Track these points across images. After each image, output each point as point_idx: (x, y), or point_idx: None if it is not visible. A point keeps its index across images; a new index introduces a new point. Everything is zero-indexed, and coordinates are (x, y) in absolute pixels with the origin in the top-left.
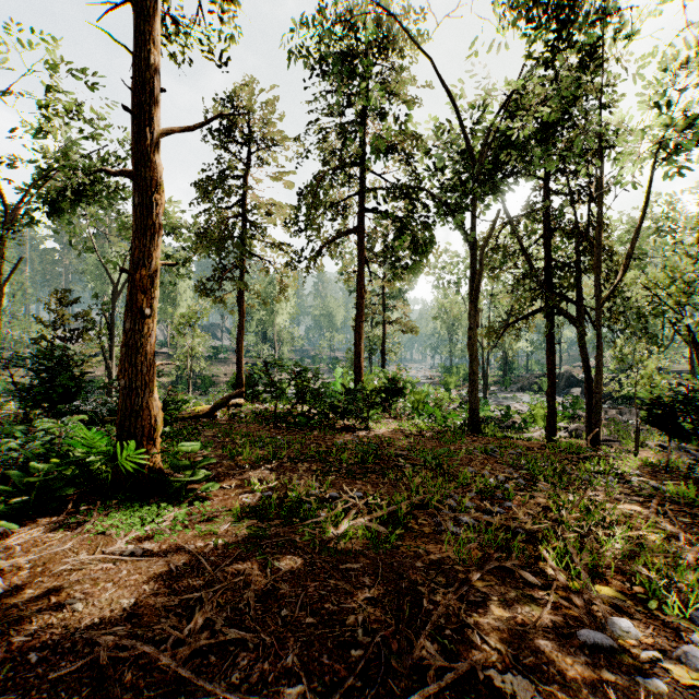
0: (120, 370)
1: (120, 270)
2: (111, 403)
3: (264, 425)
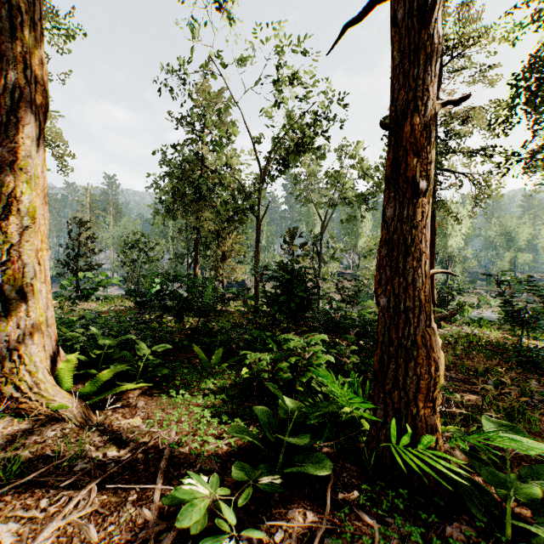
0: (378, 281)
1: (381, 125)
2: (330, 314)
3: (497, 360)
